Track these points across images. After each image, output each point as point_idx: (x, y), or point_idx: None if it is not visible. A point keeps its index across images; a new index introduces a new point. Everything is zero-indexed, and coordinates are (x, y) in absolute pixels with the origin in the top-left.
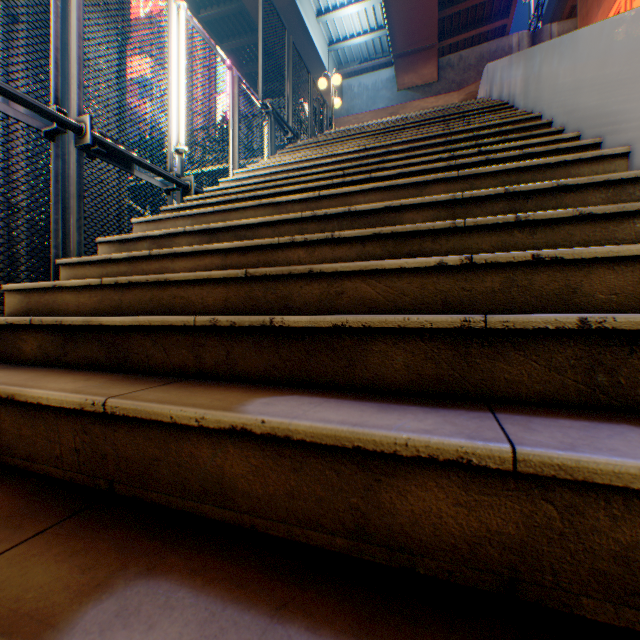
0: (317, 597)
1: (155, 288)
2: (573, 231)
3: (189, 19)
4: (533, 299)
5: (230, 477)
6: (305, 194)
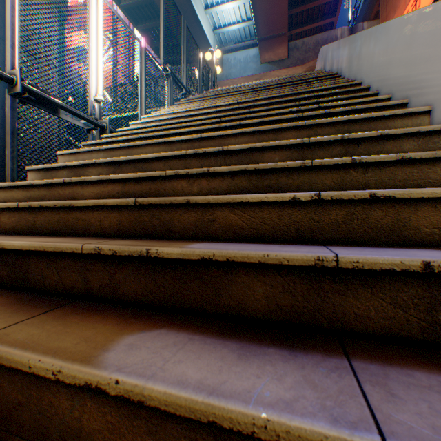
0: None
1: (62, 211)
2: (396, 171)
3: (106, 1)
4: (370, 230)
5: (88, 431)
6: (190, 135)
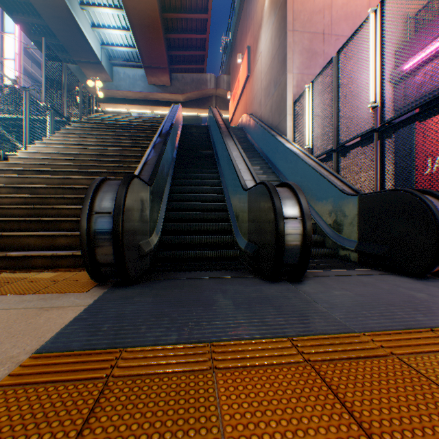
0: (45, 250)
1: (0, 209)
2: None
3: None
4: None
5: (31, 243)
6: (60, 176)
